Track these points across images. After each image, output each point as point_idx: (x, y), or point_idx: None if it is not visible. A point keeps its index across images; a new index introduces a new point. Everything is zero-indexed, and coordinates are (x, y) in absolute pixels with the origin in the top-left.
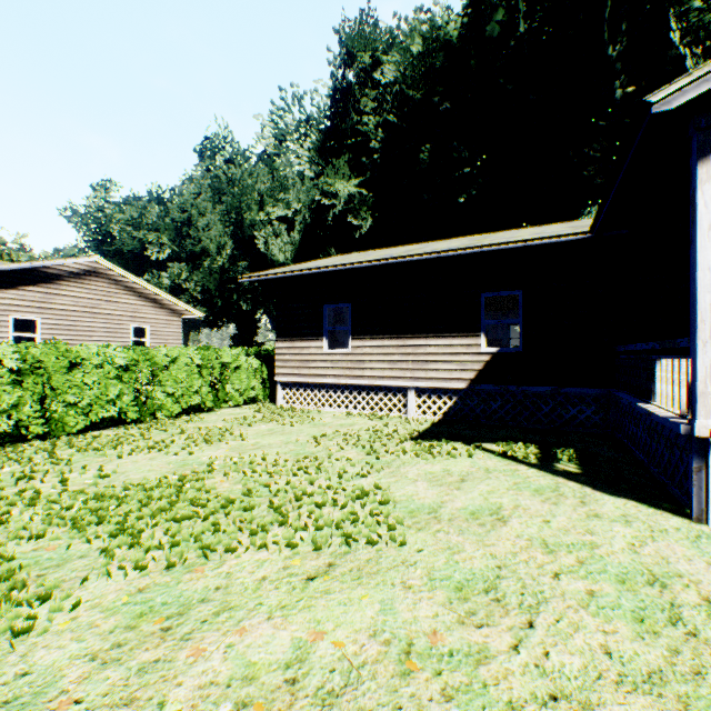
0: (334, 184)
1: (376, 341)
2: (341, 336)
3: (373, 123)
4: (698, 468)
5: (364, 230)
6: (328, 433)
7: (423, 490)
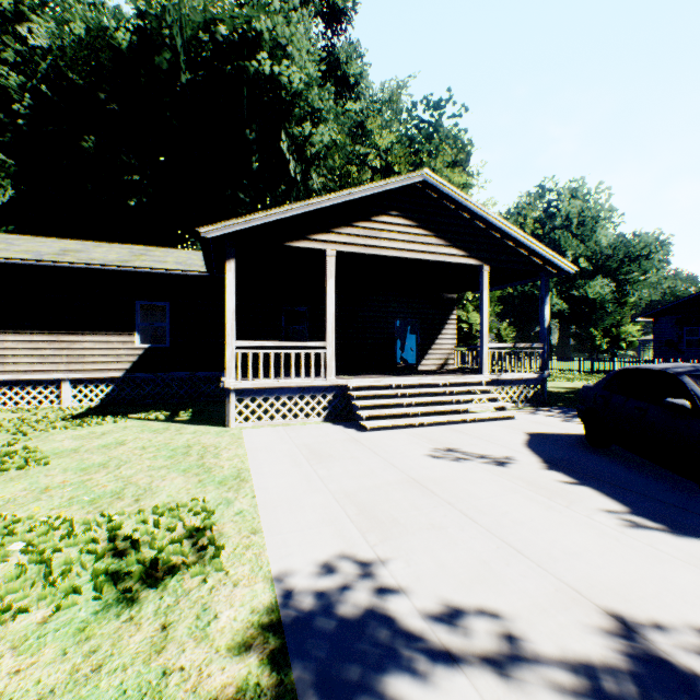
0: None
1: (23, 336)
2: None
3: (18, 81)
4: (228, 402)
5: (3, 201)
6: None
7: (70, 443)
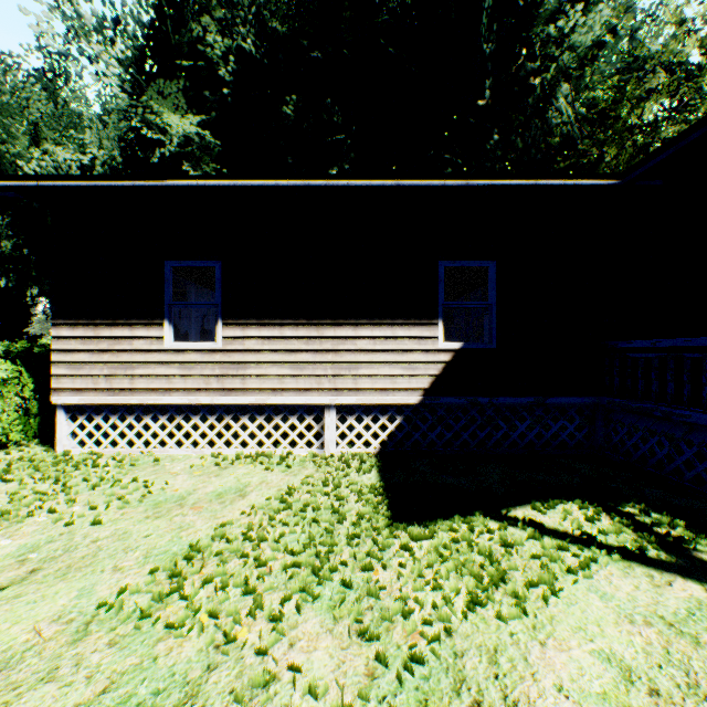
0: (163, 115)
1: (268, 329)
2: (183, 323)
3: (222, 48)
4: None
5: None
6: (202, 538)
7: None
